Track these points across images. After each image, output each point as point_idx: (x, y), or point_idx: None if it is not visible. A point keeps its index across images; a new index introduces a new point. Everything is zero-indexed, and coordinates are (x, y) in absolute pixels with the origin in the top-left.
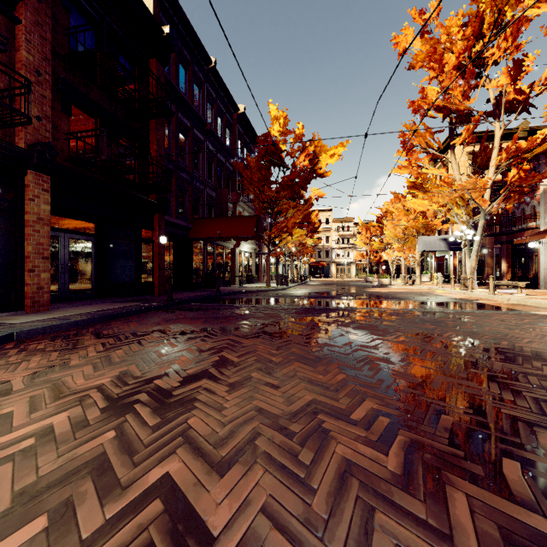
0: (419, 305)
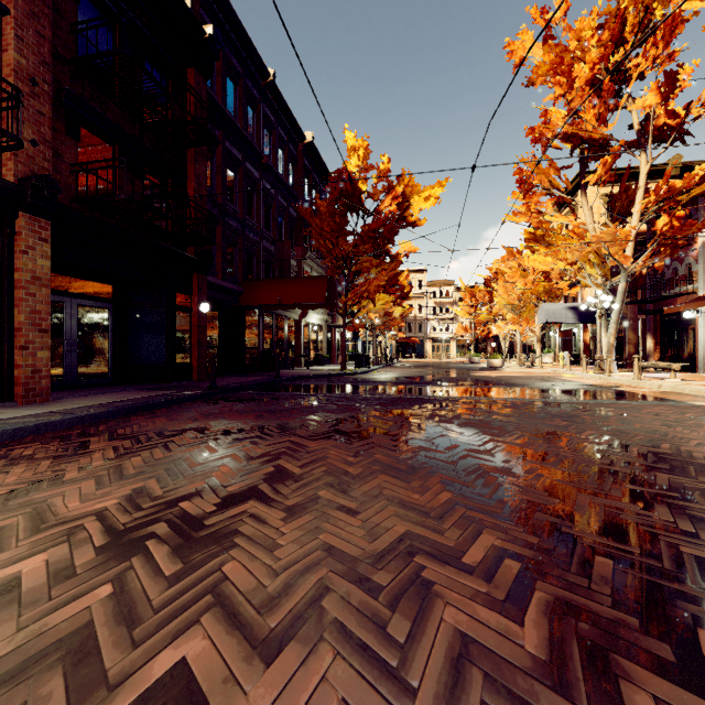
0: (543, 394)
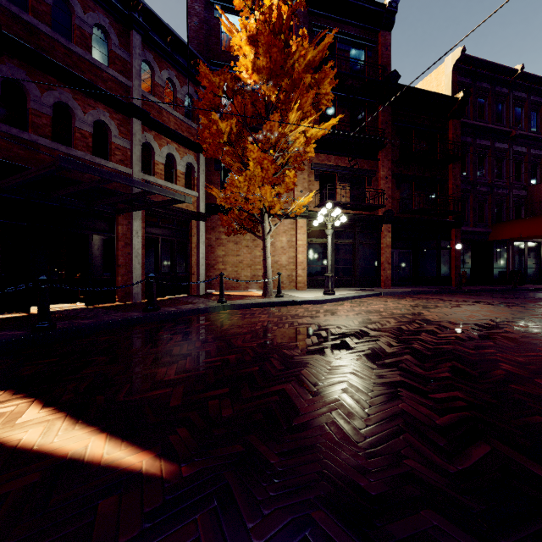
0: None
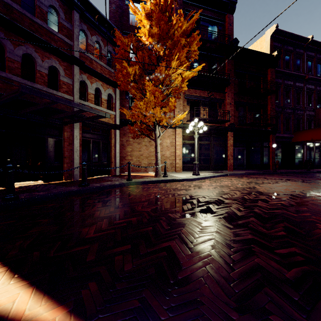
0: None
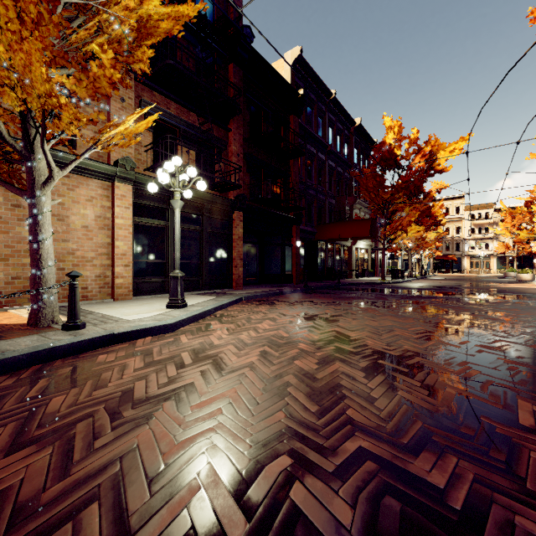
0: (535, 298)
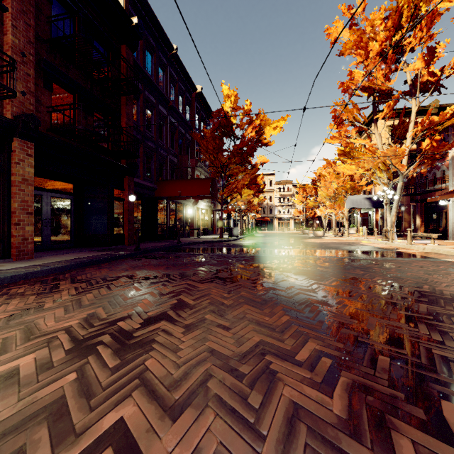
0: (349, 253)
